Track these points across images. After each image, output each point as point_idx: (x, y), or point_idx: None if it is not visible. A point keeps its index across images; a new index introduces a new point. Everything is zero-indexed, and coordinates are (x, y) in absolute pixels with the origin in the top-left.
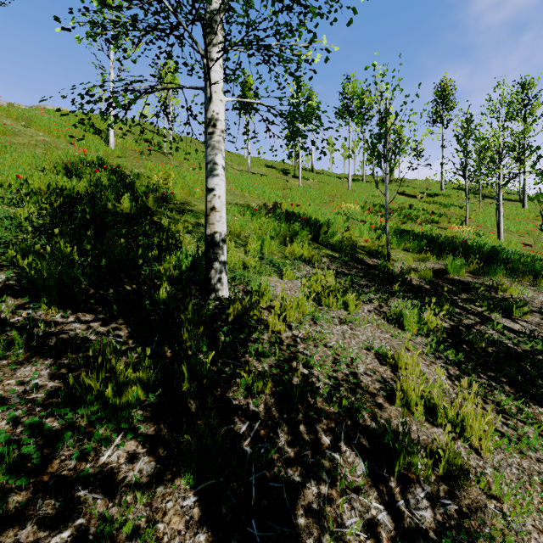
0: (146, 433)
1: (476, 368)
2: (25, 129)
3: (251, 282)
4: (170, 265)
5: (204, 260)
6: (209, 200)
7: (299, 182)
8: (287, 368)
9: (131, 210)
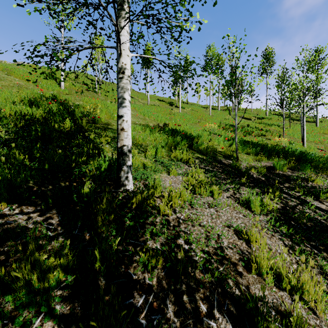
0: (62, 312)
1: (302, 239)
2: (7, 76)
3: (148, 178)
4: (93, 168)
5: (116, 164)
6: (120, 123)
7: (179, 110)
8: (173, 246)
9: (71, 129)
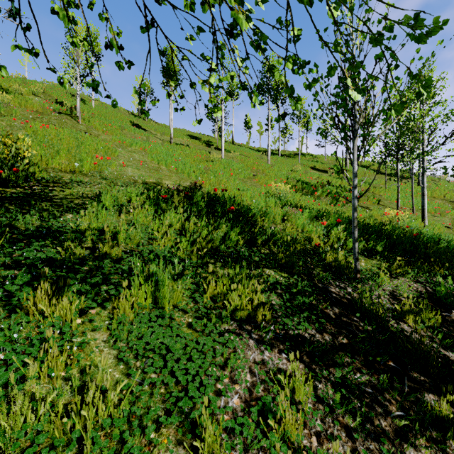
0: None
1: None
2: None
3: None
4: None
5: None
6: None
7: (222, 155)
8: None
9: None
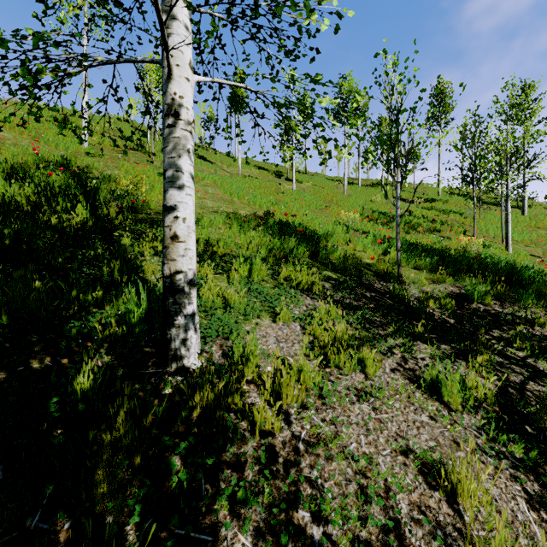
0: None
1: None
2: None
3: (233, 335)
4: (112, 319)
5: (162, 311)
6: (169, 225)
7: (293, 186)
8: (285, 541)
9: (85, 225)
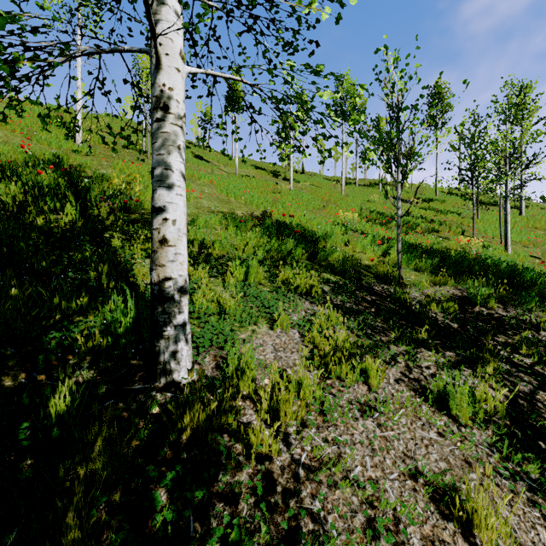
0: None
1: None
2: None
3: (227, 345)
4: (96, 330)
5: (151, 321)
6: (158, 227)
7: (291, 186)
8: None
9: (74, 226)
